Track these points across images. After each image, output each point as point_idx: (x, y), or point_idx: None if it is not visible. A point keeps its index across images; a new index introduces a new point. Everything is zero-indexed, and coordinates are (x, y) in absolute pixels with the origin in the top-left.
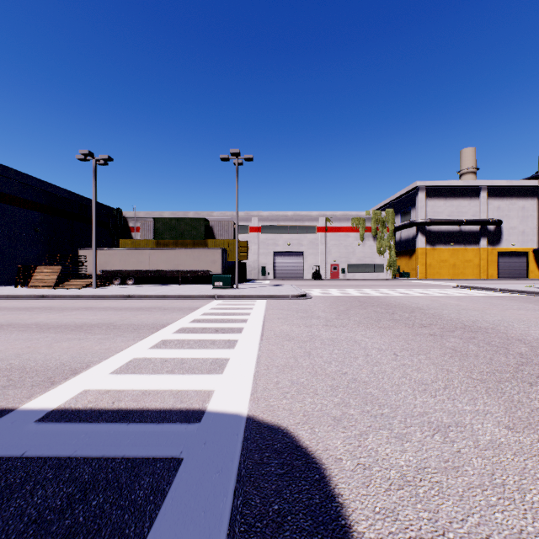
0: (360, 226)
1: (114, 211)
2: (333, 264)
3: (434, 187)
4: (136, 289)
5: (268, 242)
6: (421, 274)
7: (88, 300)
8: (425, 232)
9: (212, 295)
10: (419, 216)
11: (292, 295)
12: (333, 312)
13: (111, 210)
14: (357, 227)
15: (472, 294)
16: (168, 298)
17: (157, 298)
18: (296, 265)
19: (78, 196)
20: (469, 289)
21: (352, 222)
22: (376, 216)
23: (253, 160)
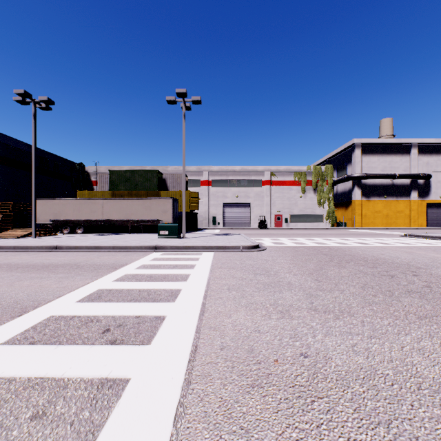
0: (301, 180)
1: (76, 166)
2: (277, 214)
3: (368, 144)
4: (76, 238)
5: (218, 195)
6: (357, 224)
7: (6, 252)
8: (361, 185)
9: (152, 246)
10: (356, 170)
11: (244, 246)
12: (306, 274)
13: (73, 165)
14: (299, 181)
15: (435, 244)
16: (99, 250)
17: (87, 250)
18: (244, 215)
19: (38, 150)
20: (421, 238)
21: (294, 176)
22: (316, 170)
23: (201, 103)
